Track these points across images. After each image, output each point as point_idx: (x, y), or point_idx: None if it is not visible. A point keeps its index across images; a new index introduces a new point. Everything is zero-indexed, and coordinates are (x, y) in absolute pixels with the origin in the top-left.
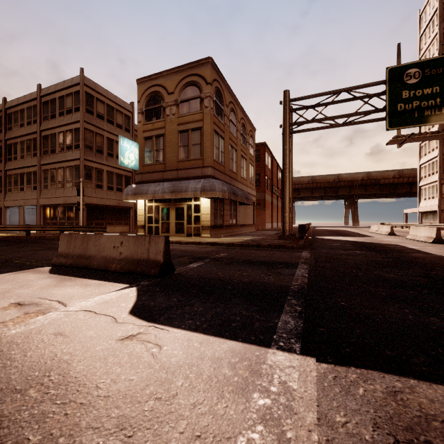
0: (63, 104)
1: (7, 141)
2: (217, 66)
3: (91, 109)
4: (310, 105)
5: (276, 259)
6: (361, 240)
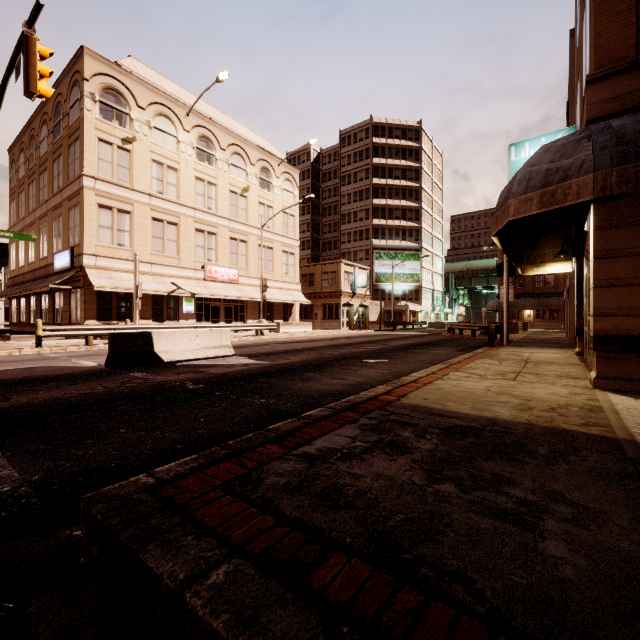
0: None
1: None
2: None
3: None
4: None
5: (52, 407)
6: None
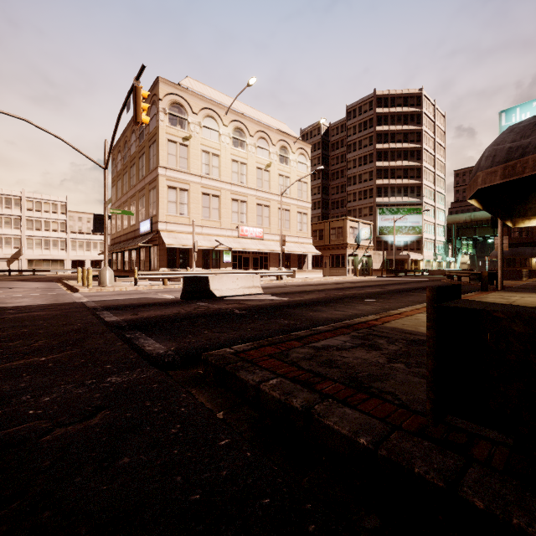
0: None
1: None
2: None
3: None
4: None
5: (162, 319)
6: None
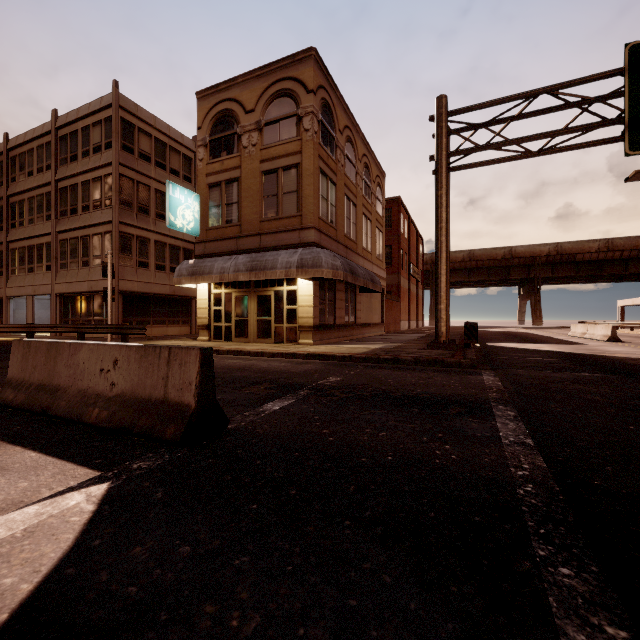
0: (88, 138)
1: (11, 198)
2: (324, 65)
3: (130, 145)
4: (481, 123)
5: (439, 390)
6: (569, 350)
